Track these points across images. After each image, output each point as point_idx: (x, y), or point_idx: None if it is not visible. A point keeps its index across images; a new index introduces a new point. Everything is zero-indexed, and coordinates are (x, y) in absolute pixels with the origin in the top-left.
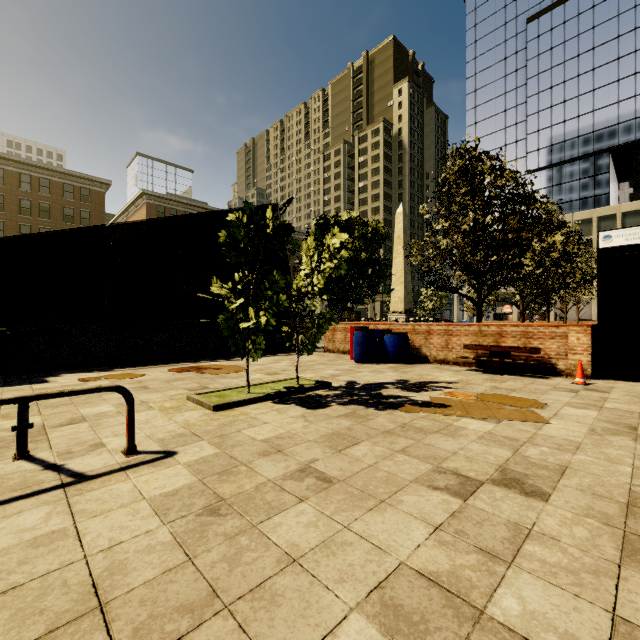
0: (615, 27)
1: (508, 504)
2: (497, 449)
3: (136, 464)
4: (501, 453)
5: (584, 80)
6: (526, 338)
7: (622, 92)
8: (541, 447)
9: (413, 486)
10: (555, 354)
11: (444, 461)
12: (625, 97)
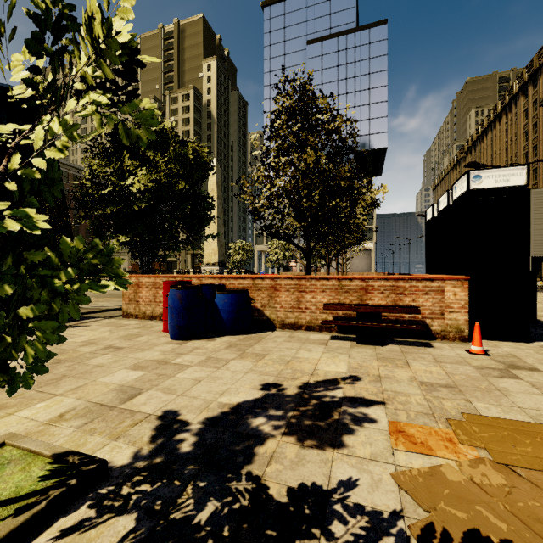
0: (359, 68)
1: None
2: None
3: None
4: None
5: (341, 99)
6: (396, 294)
7: (362, 114)
8: None
9: None
10: (429, 313)
11: None
12: (364, 118)
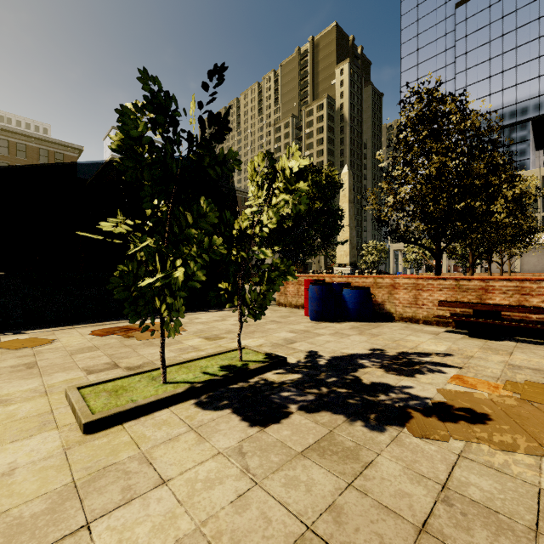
0: (536, 9)
1: None
2: None
3: None
4: None
5: (507, 57)
6: (521, 294)
7: (542, 67)
8: None
9: None
10: None
11: None
12: None
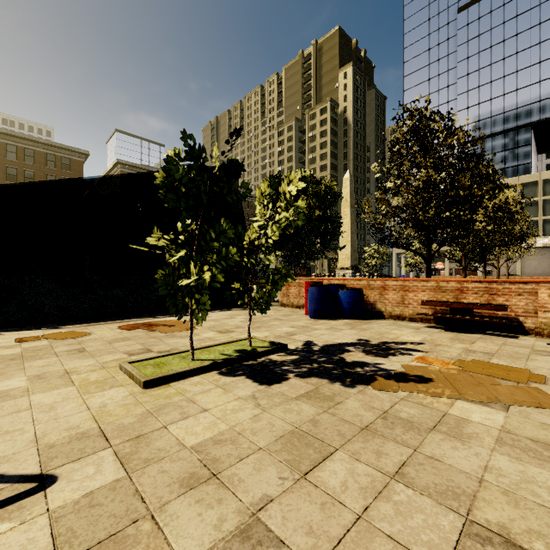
0: (536, 15)
1: None
2: (539, 470)
3: None
4: None
5: (509, 62)
6: (489, 294)
7: (543, 73)
8: None
9: None
10: (523, 311)
11: (474, 504)
12: (545, 77)
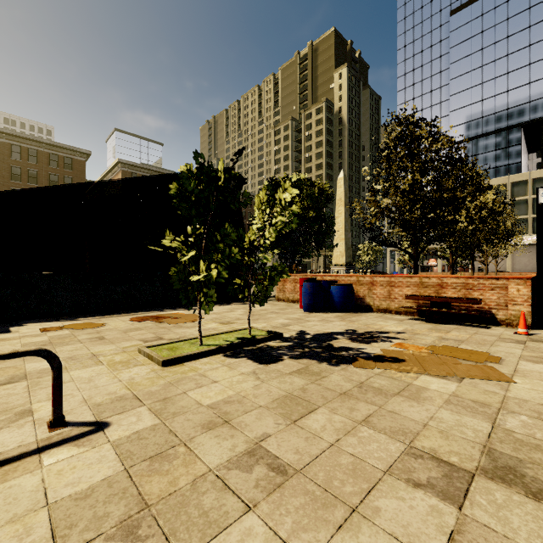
0: (526, 18)
1: (518, 516)
2: (471, 419)
3: (57, 443)
4: (478, 425)
5: (499, 64)
6: (466, 289)
7: (532, 75)
8: (520, 416)
9: (388, 481)
10: (495, 305)
11: (416, 438)
12: (535, 79)
